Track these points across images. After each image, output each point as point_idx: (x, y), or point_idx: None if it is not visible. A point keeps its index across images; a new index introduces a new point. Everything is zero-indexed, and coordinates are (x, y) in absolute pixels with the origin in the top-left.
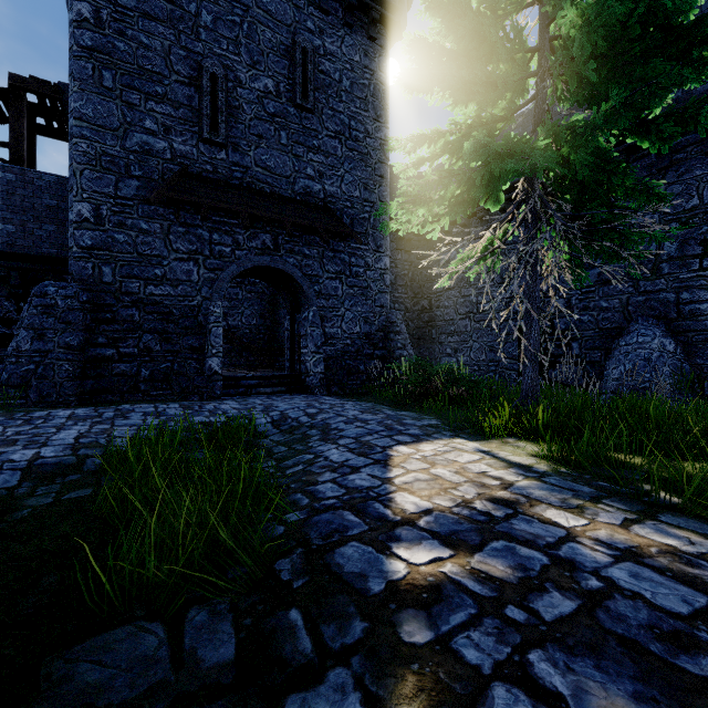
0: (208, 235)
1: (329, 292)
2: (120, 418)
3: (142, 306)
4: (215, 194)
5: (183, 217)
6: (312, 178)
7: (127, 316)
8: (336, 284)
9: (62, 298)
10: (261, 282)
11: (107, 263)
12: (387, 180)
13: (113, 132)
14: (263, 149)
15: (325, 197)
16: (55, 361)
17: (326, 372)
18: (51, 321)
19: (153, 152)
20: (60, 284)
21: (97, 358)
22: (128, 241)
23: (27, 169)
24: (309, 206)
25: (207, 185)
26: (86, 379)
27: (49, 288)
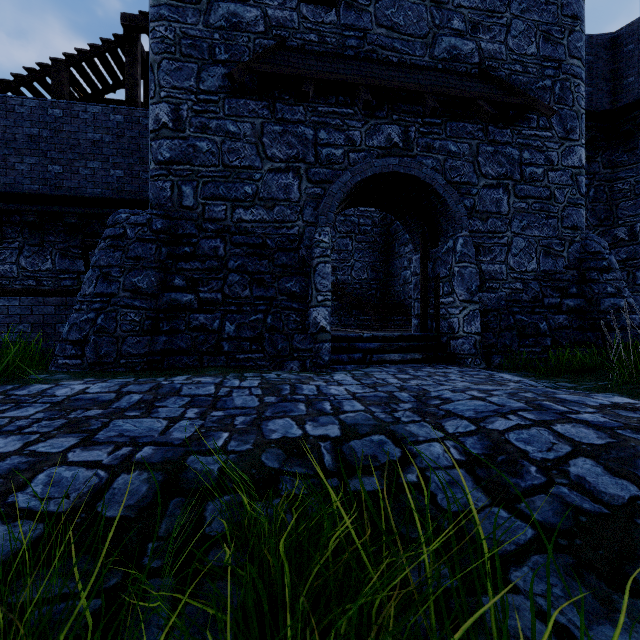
0: (312, 133)
1: (486, 208)
2: (135, 411)
3: (228, 237)
4: (321, 66)
5: (279, 111)
6: (460, 34)
7: (210, 250)
8: (498, 195)
9: (132, 226)
10: (373, 230)
11: (188, 181)
12: (582, 24)
13: (194, 5)
14: (388, 0)
15: (481, 61)
16: (119, 308)
17: (483, 332)
18: (117, 255)
19: (242, 25)
20: (134, 211)
21: (172, 307)
22: (212, 150)
23: (133, 109)
24: (456, 75)
25: (310, 57)
26: (158, 335)
27: (120, 215)
